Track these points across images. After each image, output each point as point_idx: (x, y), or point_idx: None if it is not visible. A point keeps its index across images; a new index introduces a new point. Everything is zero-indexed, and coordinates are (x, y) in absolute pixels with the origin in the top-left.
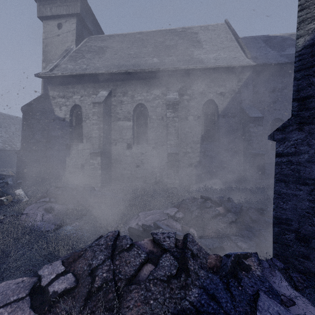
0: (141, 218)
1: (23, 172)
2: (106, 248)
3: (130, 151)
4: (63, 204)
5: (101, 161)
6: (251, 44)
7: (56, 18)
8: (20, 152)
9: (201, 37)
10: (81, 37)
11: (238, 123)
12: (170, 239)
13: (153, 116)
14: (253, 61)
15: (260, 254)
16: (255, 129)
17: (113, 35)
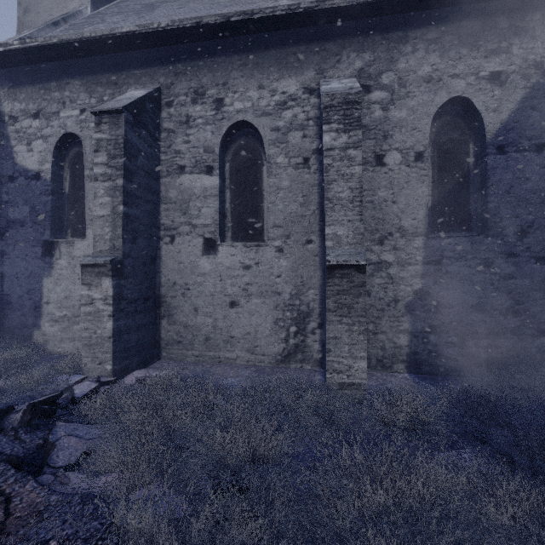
0: None
1: None
2: None
3: (213, 260)
4: None
5: (116, 290)
6: None
7: None
8: None
9: None
10: None
11: None
12: None
13: (279, 158)
14: None
15: None
16: None
17: None
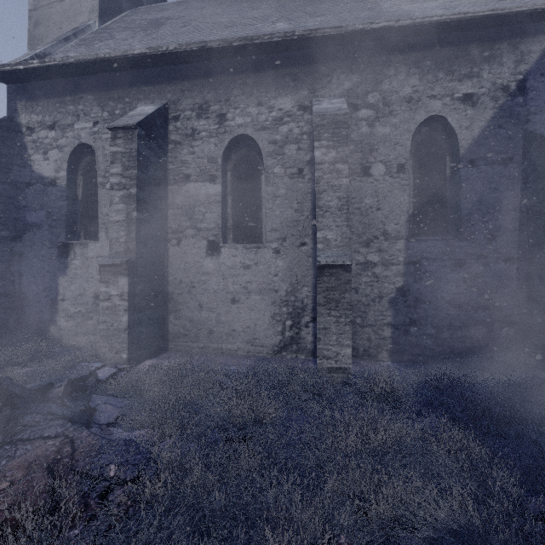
0: None
1: None
2: None
3: (216, 260)
4: None
5: (131, 288)
6: None
7: None
8: None
9: None
10: (114, 5)
11: (518, 181)
12: None
13: (276, 168)
14: None
15: None
16: None
17: (187, 0)
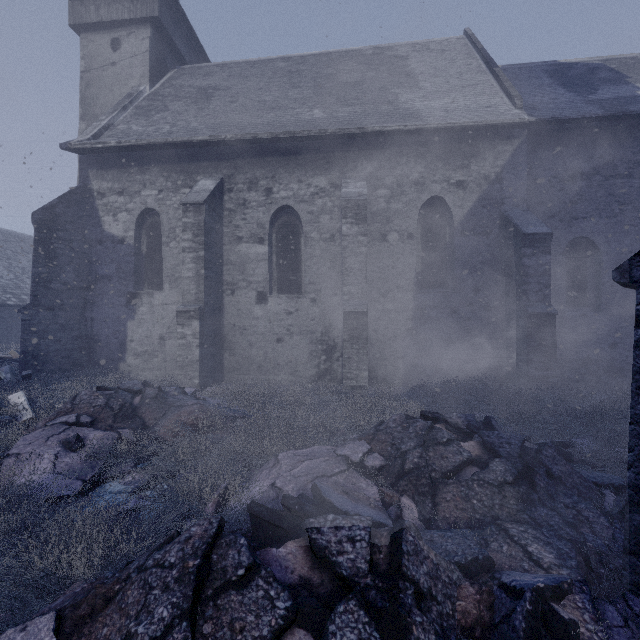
0: (283, 468)
1: (36, 352)
2: (180, 581)
3: (264, 308)
4: (109, 429)
5: (201, 329)
6: (521, 80)
7: (109, 28)
8: (30, 310)
9: (414, 65)
10: (161, 67)
11: (496, 248)
12: (356, 548)
13: (313, 234)
14: (527, 115)
15: (588, 578)
16: (534, 259)
17: (230, 64)
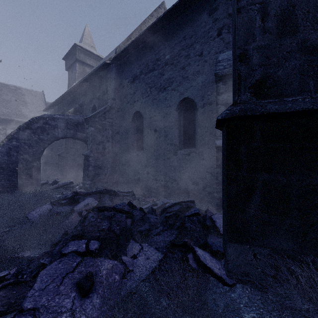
0: None
1: None
2: None
3: None
4: None
5: None
6: None
7: None
8: None
9: (27, 99)
10: None
11: None
12: None
13: None
14: None
15: None
16: None
17: None
